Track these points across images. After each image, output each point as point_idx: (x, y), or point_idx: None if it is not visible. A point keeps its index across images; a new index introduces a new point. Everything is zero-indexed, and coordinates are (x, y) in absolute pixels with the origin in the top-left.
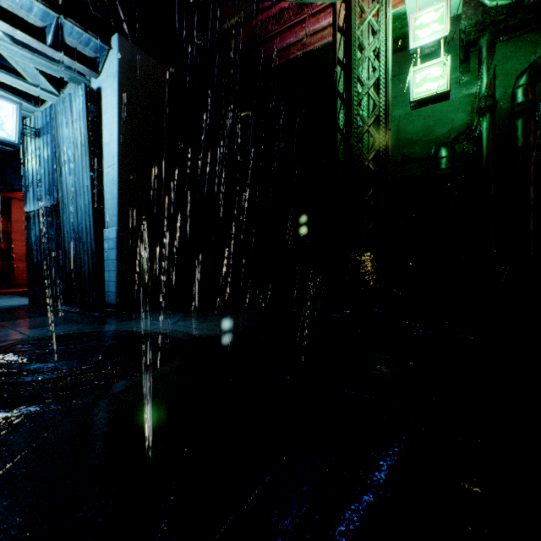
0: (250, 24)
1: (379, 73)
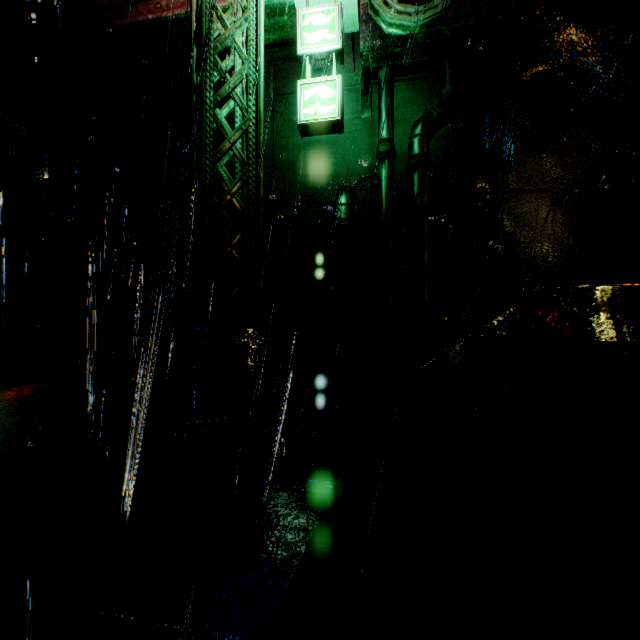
0: None
1: (249, 70)
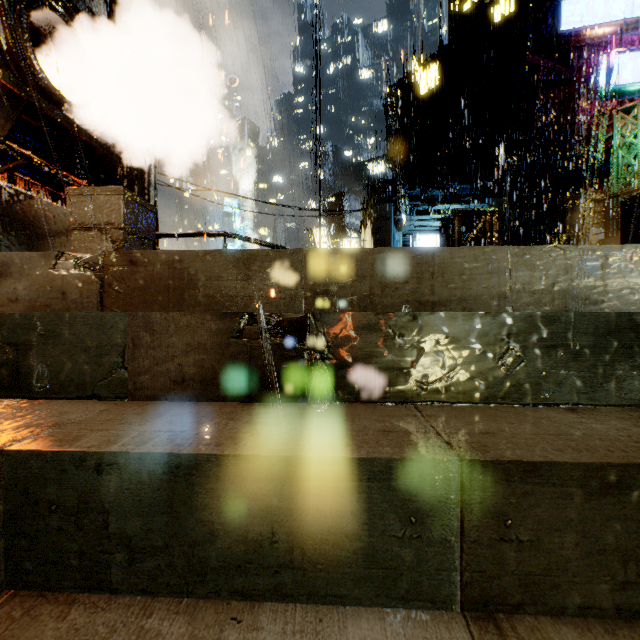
0: (578, 129)
1: (637, 169)
